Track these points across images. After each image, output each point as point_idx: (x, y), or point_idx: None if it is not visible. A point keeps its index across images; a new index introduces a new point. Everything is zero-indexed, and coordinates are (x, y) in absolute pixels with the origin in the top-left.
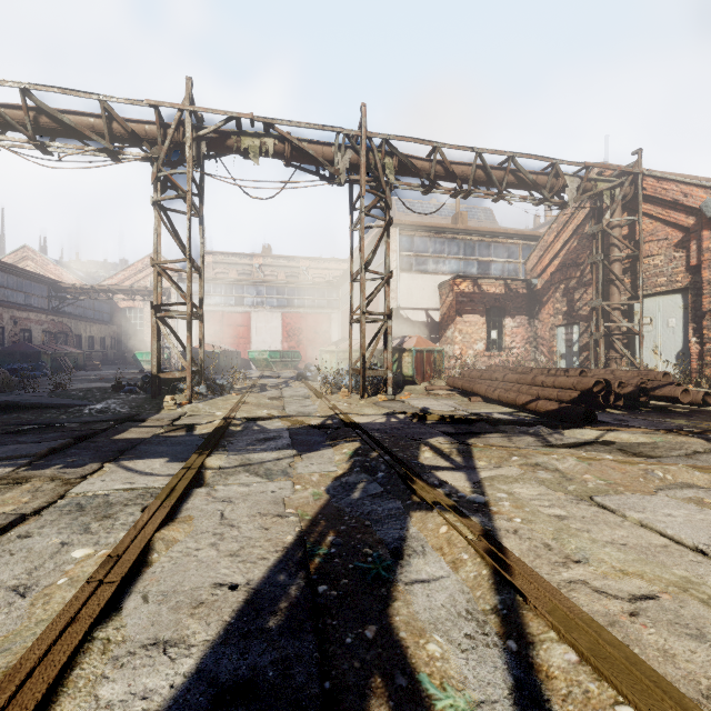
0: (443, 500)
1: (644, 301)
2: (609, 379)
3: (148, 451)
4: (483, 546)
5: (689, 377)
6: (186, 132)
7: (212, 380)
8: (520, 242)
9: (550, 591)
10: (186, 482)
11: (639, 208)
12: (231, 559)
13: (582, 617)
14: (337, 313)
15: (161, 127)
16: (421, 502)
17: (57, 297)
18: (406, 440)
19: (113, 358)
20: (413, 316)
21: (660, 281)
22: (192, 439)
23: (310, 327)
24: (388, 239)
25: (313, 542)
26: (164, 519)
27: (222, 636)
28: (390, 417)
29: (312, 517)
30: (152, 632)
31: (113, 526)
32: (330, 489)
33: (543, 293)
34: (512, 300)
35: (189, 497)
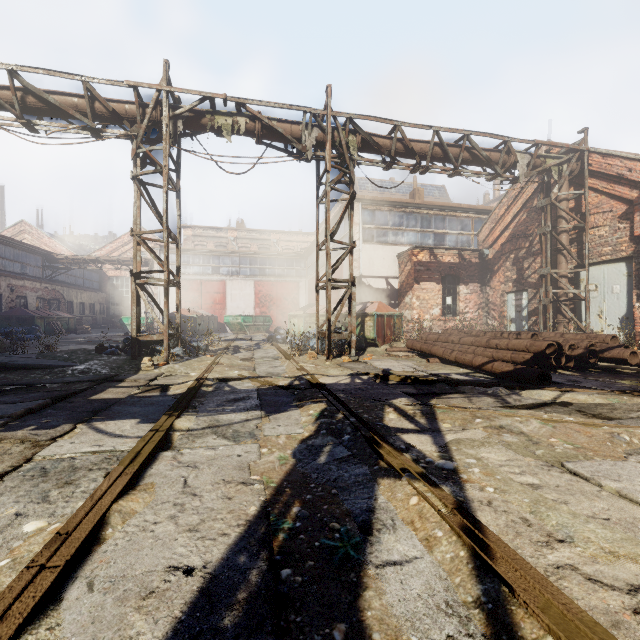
0: (411, 466)
1: (590, 269)
2: (560, 342)
3: (121, 412)
4: (458, 521)
5: (634, 340)
6: (163, 111)
7: (189, 342)
8: (472, 216)
9: (539, 581)
10: (152, 446)
11: (585, 182)
12: (190, 535)
13: (582, 617)
14: (304, 282)
15: (140, 106)
16: (389, 468)
17: (50, 266)
18: (370, 401)
19: (102, 322)
20: (374, 283)
21: (605, 250)
22: (165, 399)
23: (280, 294)
24: (351, 211)
25: (278, 514)
26: (124, 488)
27: (170, 638)
28: (354, 377)
29: (277, 484)
30: (91, 633)
31: (73, 493)
32: (296, 452)
33: (494, 263)
34: (466, 269)
35: (154, 461)
